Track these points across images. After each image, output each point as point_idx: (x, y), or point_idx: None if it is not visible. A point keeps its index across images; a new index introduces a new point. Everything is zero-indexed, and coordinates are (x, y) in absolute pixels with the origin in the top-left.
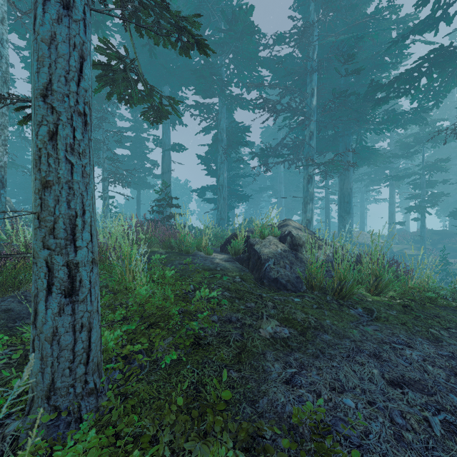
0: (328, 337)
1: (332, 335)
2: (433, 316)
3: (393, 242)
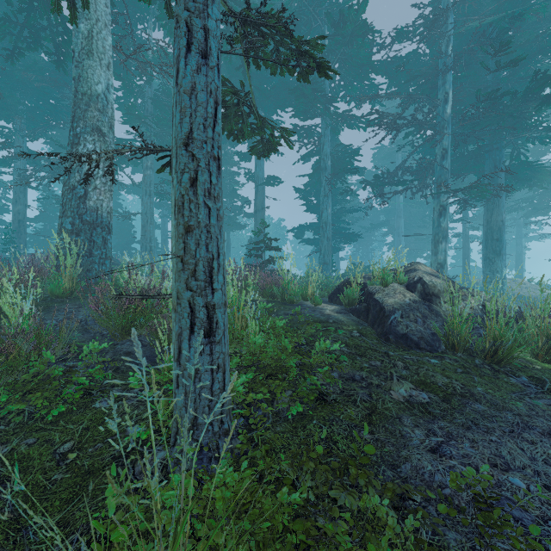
0: (482, 407)
1: (486, 406)
2: None
3: None
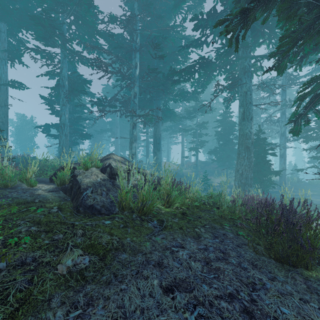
0: (125, 256)
1: (129, 253)
2: (198, 218)
3: (183, 168)
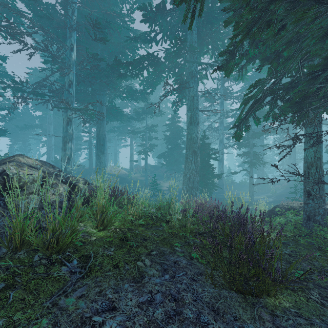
0: None
1: None
2: (142, 241)
3: (132, 172)
